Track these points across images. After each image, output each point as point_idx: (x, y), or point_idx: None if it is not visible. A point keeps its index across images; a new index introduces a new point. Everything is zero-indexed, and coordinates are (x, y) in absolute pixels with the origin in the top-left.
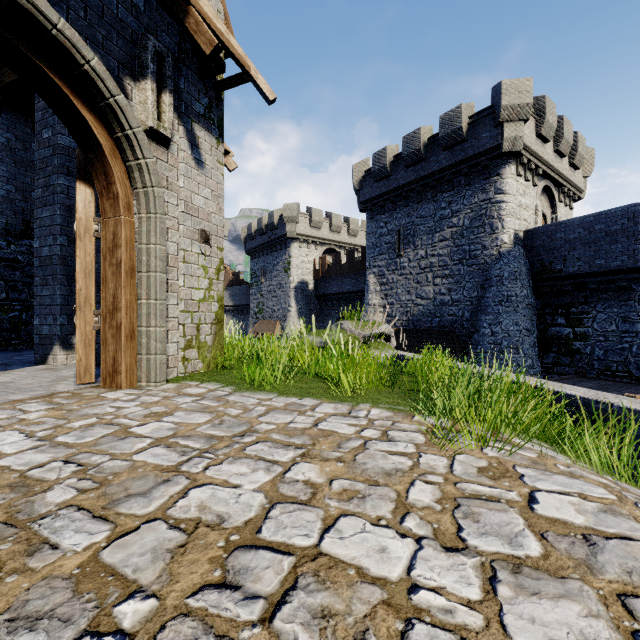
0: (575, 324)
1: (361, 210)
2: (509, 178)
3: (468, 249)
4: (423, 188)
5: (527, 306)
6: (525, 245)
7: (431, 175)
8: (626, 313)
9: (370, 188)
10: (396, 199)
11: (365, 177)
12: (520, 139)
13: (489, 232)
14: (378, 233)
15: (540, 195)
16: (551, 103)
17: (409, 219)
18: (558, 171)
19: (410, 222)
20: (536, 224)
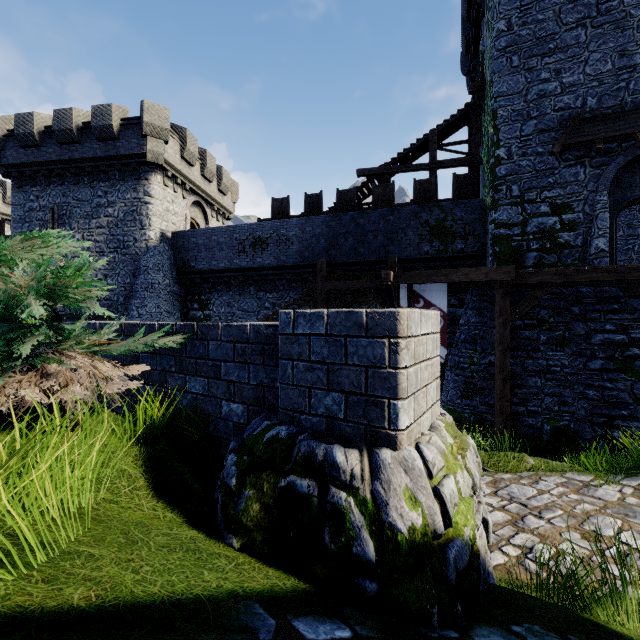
0: (204, 308)
1: (3, 174)
2: (156, 185)
3: (123, 239)
4: (80, 171)
5: (169, 293)
6: (173, 244)
7: (86, 160)
8: (229, 300)
9: (15, 152)
10: (50, 174)
11: (8, 137)
12: (162, 155)
13: (140, 227)
14: (28, 206)
15: (195, 207)
16: (193, 136)
17: (65, 199)
18: (206, 192)
19: (66, 202)
20: (186, 229)
